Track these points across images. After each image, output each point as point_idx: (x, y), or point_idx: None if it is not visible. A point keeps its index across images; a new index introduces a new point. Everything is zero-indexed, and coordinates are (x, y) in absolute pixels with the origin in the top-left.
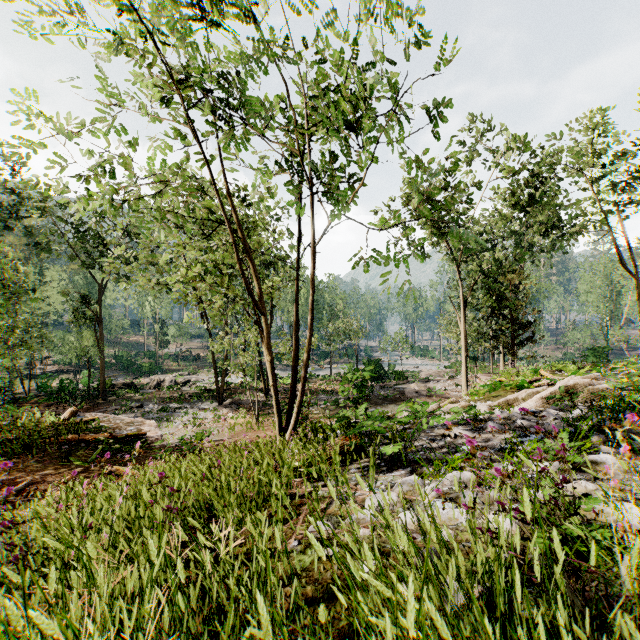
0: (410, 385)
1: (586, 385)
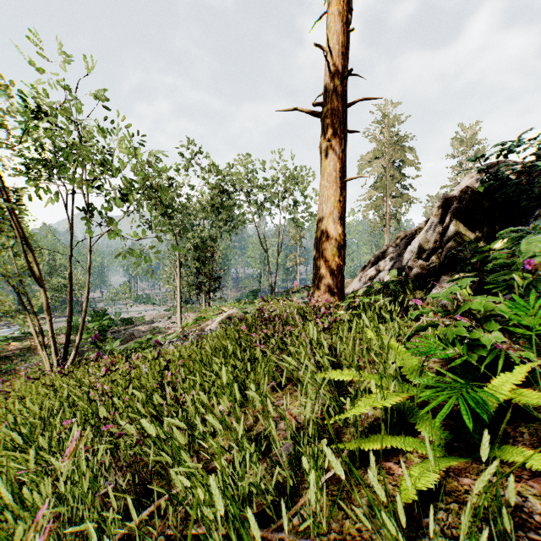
0: (138, 327)
1: (237, 313)
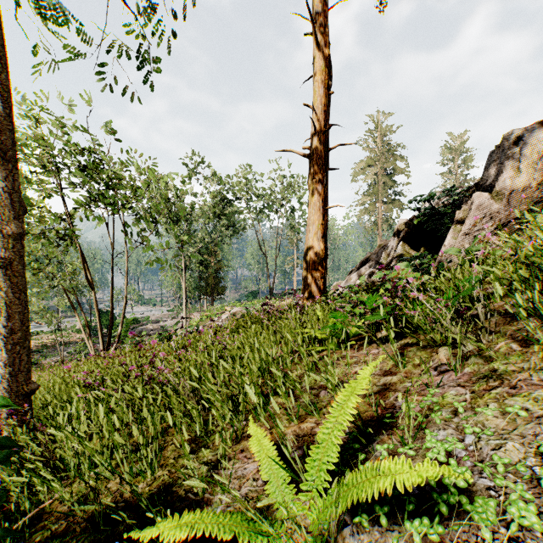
0: (146, 326)
1: (240, 311)
